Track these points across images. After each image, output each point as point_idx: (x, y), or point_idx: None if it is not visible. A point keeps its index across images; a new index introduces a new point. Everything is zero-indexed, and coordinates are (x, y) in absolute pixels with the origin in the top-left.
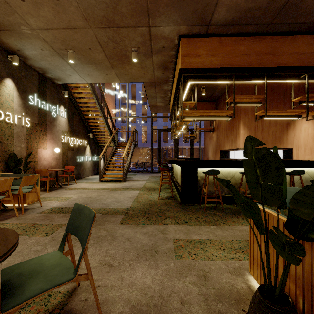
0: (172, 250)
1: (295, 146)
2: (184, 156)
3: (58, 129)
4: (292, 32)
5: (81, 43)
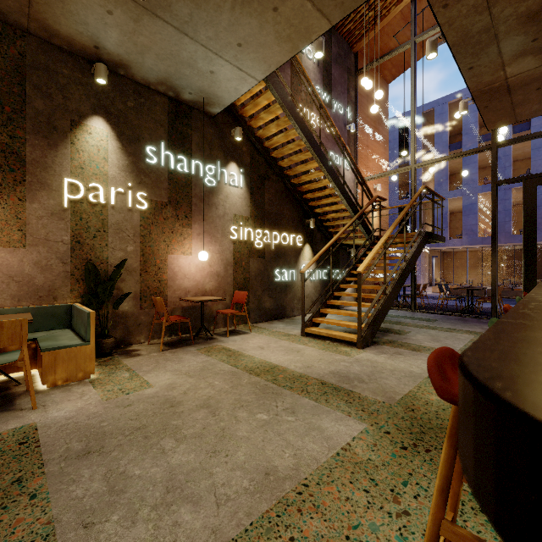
0: None
1: None
2: None
3: (221, 212)
4: None
5: None
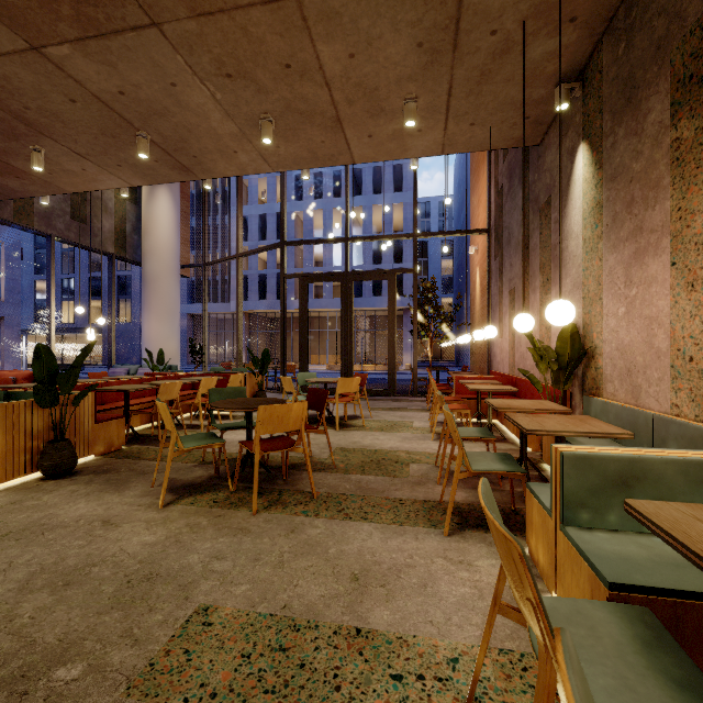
0: None
1: None
2: None
3: None
4: None
5: None
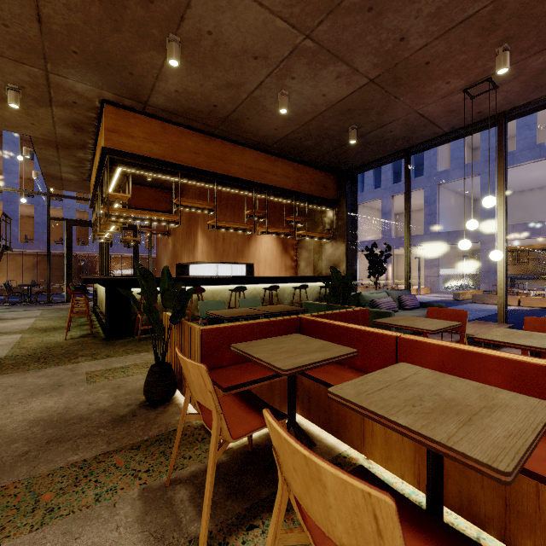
0: (84, 380)
1: (257, 261)
2: (125, 272)
3: None
4: (241, 142)
5: None
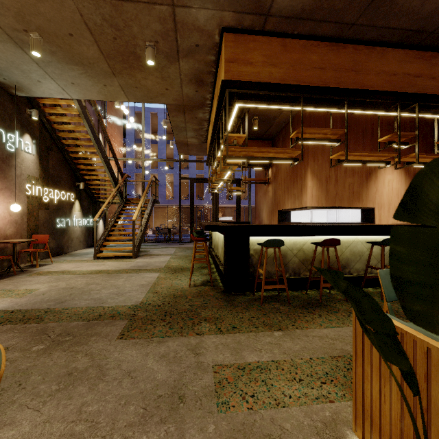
0: (211, 391)
1: (377, 205)
2: (226, 219)
3: (18, 172)
4: (381, 41)
5: (54, 22)
